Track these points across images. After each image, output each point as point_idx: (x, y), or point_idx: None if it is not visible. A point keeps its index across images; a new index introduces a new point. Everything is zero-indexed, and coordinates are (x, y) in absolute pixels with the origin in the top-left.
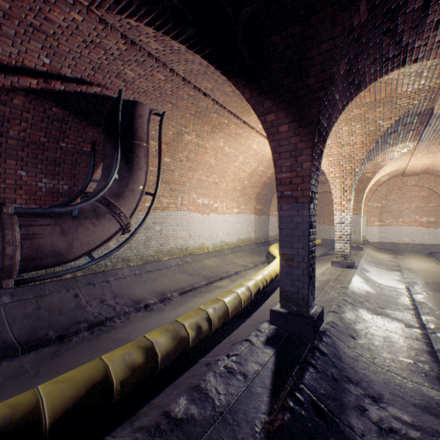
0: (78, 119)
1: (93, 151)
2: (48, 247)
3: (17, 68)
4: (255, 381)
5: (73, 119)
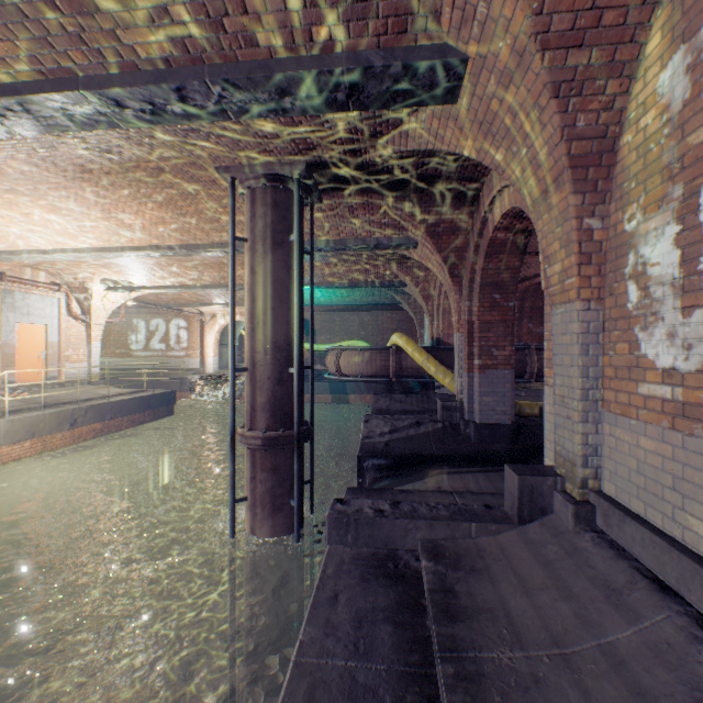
0: None
1: None
2: None
3: (532, 276)
4: None
5: None
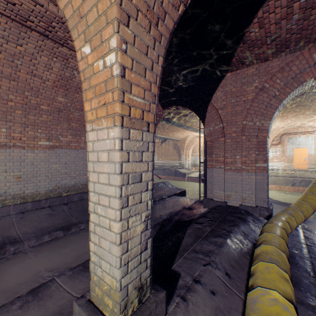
0: None
1: None
2: None
3: None
4: (188, 248)
5: None
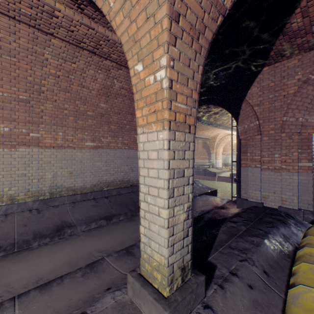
0: None
1: None
2: None
3: None
4: (223, 243)
5: None
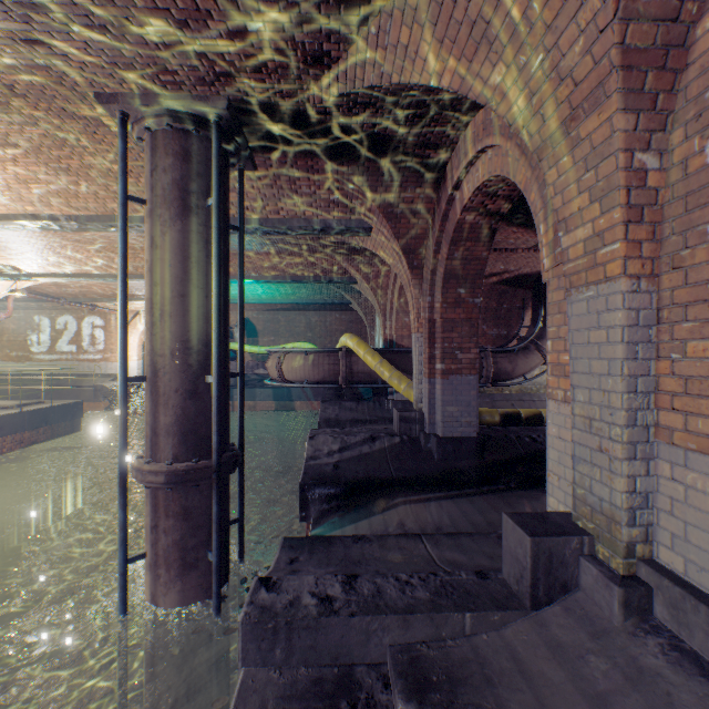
0: (514, 288)
1: (522, 306)
2: (503, 369)
3: (487, 275)
4: None
5: (511, 289)
